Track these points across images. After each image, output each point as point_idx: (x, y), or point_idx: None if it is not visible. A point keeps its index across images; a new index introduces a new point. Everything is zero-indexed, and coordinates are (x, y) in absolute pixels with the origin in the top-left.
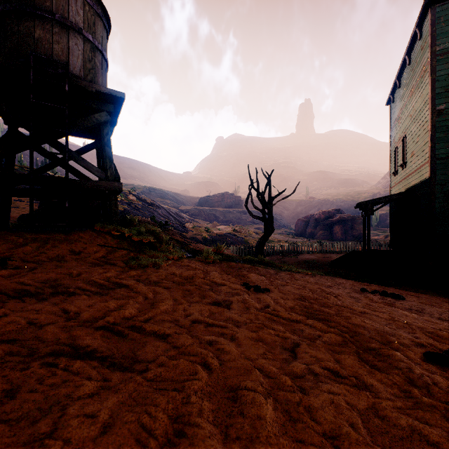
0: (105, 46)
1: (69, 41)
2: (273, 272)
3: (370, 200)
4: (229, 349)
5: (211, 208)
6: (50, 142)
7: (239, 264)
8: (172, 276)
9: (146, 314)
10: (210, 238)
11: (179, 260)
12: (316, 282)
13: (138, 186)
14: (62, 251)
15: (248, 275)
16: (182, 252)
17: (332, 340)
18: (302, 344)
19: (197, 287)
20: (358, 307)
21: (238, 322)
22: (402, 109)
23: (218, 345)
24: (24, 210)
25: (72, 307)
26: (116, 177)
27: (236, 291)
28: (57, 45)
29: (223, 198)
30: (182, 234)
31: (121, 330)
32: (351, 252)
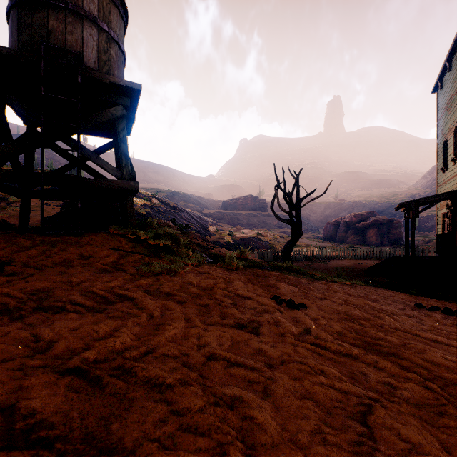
0: (122, 38)
1: (83, 31)
2: (305, 281)
3: (415, 200)
4: (261, 419)
5: (234, 211)
6: (64, 139)
7: (266, 271)
8: (188, 286)
9: (144, 345)
10: (233, 243)
11: (199, 266)
12: (359, 295)
13: (162, 190)
14: (69, 255)
15: (277, 285)
16: (202, 257)
17: (416, 396)
18: (377, 408)
19: (217, 302)
20: (426, 333)
21: (272, 358)
22: (453, 94)
23: (244, 409)
24: (50, 213)
25: (46, 333)
26: (132, 176)
27: (264, 307)
28: (71, 36)
29: (247, 201)
30: (203, 238)
31: (99, 377)
32: (391, 258)
